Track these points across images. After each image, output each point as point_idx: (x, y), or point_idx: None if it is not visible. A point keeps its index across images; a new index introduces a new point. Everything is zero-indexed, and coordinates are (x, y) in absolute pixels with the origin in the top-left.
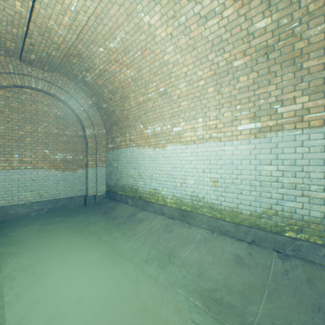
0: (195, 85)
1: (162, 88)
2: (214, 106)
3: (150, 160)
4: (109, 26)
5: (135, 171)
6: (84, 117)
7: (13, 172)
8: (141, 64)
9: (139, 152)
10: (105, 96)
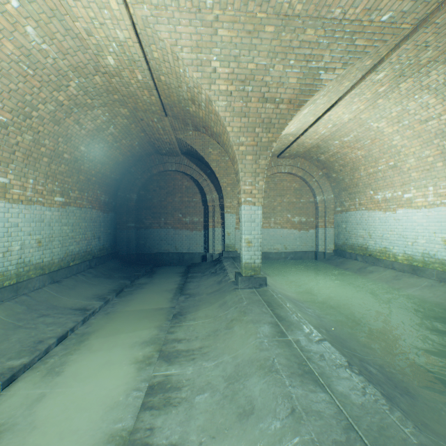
0: (423, 161)
1: (391, 162)
2: (443, 178)
3: (380, 222)
4: (345, 131)
5: (364, 232)
6: (315, 186)
7: (271, 230)
8: (371, 147)
9: (368, 215)
10: (335, 168)
